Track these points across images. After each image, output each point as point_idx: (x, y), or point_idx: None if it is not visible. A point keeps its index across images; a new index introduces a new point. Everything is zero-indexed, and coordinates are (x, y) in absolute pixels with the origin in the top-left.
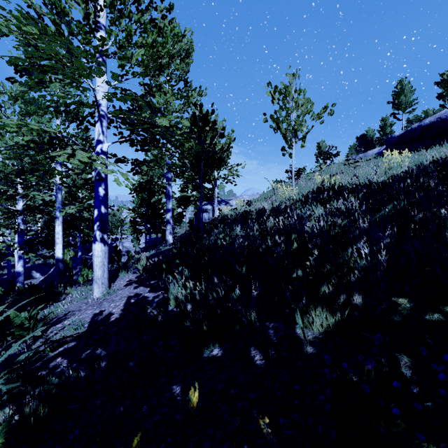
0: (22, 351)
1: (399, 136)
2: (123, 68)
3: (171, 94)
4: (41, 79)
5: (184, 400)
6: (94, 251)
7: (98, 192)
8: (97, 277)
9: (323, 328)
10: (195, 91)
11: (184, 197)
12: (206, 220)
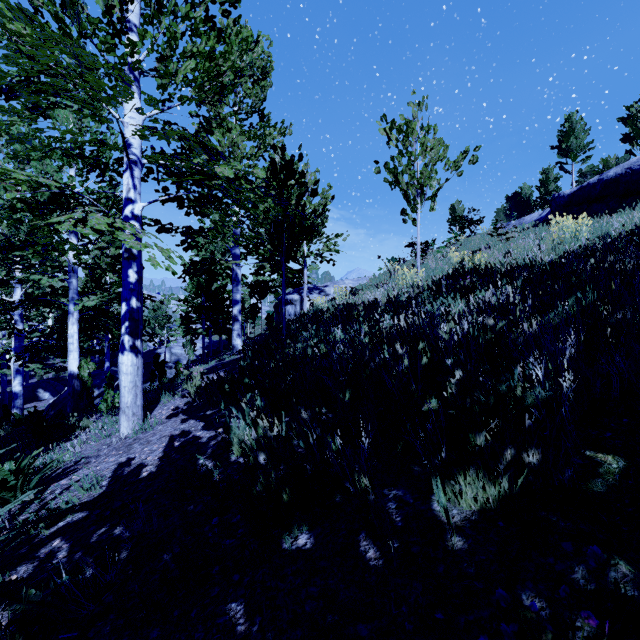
0: (3, 525)
1: (570, 195)
2: (165, 89)
3: (240, 133)
4: (35, 103)
5: (248, 632)
6: (122, 366)
7: (127, 277)
8: (126, 405)
9: (478, 504)
10: (275, 128)
11: (259, 283)
12: (292, 315)
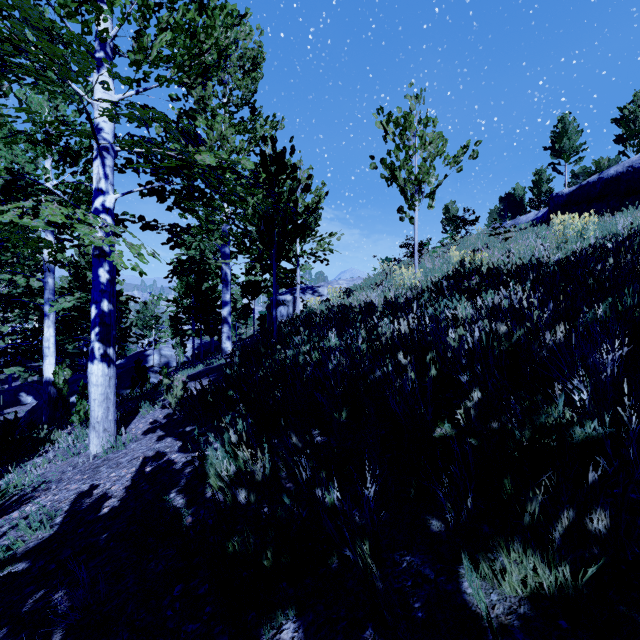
0: None
1: (569, 194)
2: (139, 67)
3: (229, 125)
4: None
5: None
6: (91, 376)
7: (97, 277)
8: (96, 420)
9: (527, 589)
10: (266, 121)
11: (251, 283)
12: (284, 316)
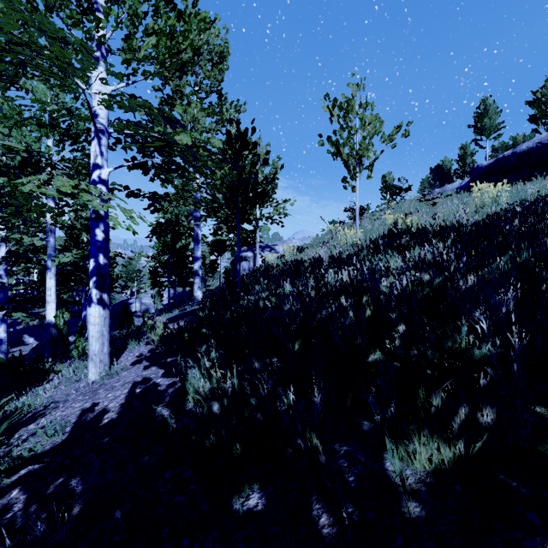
0: None
1: (488, 166)
2: (129, 64)
3: (200, 109)
4: (2, 71)
5: None
6: (89, 317)
7: (94, 236)
8: (93, 352)
9: (432, 465)
10: (231, 105)
11: (218, 242)
12: (246, 270)
